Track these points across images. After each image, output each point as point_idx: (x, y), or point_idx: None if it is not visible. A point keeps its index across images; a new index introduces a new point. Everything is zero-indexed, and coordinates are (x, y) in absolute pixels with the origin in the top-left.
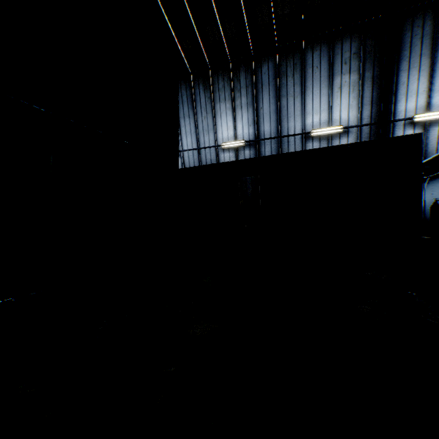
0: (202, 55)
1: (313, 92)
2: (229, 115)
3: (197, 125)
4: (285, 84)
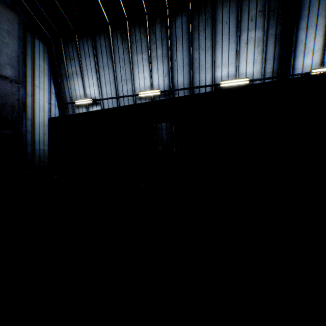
0: (118, 5)
1: (222, 47)
2: (145, 66)
3: (115, 75)
4: (197, 38)
